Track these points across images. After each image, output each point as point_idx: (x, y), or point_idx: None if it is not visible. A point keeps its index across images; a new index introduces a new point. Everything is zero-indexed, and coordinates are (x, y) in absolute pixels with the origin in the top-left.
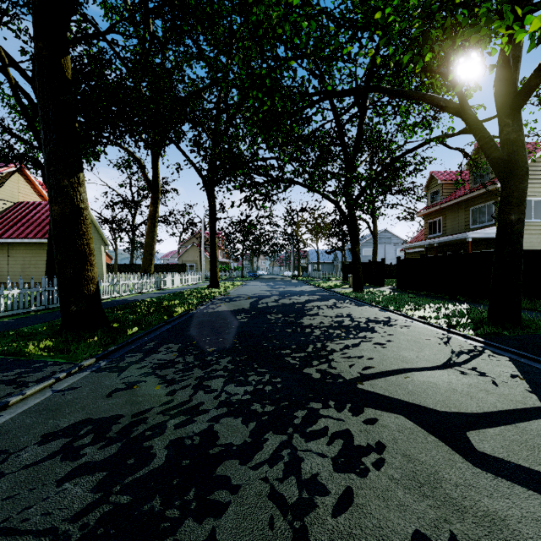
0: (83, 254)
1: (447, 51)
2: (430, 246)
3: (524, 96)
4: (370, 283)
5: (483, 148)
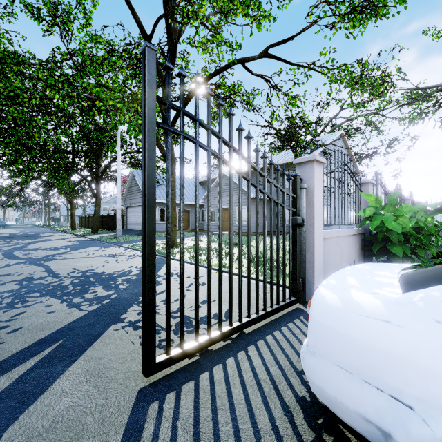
0: None
1: (68, 177)
2: None
3: (99, 181)
4: (89, 227)
5: (91, 191)
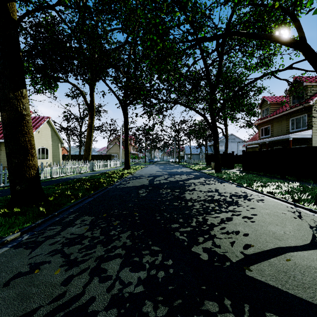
0: (25, 148)
1: None
2: (263, 143)
3: None
4: (224, 167)
5: None
